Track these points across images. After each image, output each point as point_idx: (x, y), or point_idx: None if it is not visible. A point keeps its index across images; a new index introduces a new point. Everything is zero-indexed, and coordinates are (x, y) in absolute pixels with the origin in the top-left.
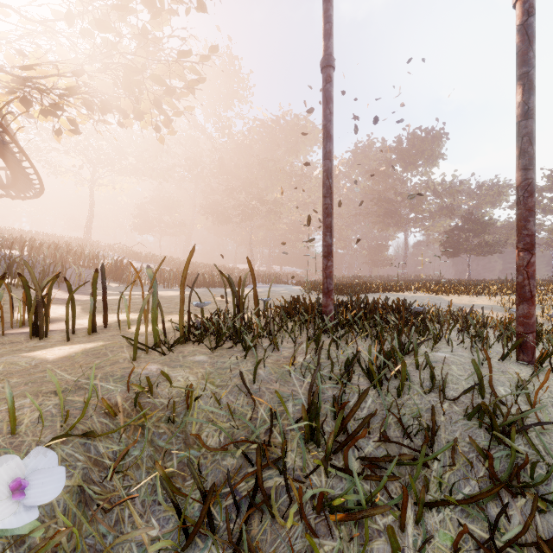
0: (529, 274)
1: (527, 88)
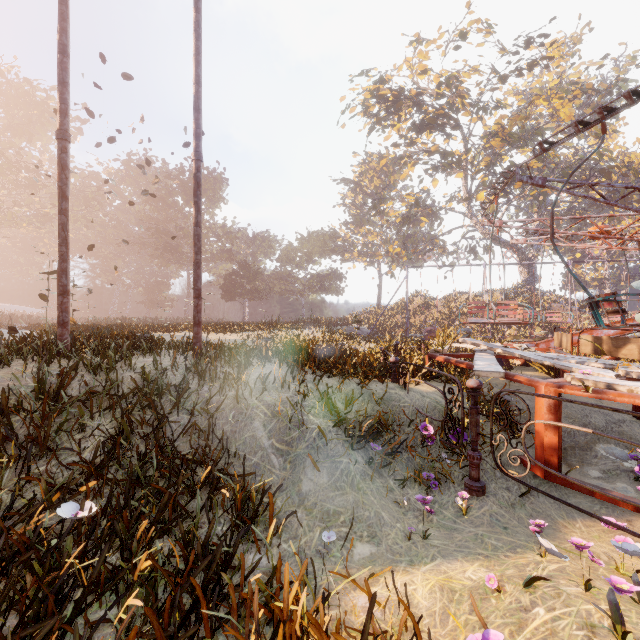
0: (198, 310)
1: (197, 210)
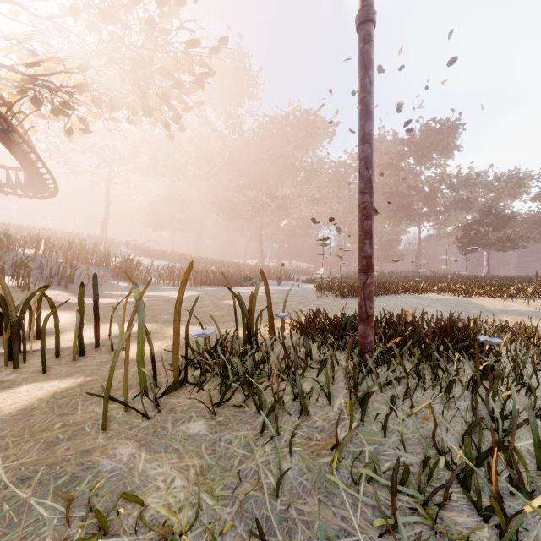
0: None
1: None
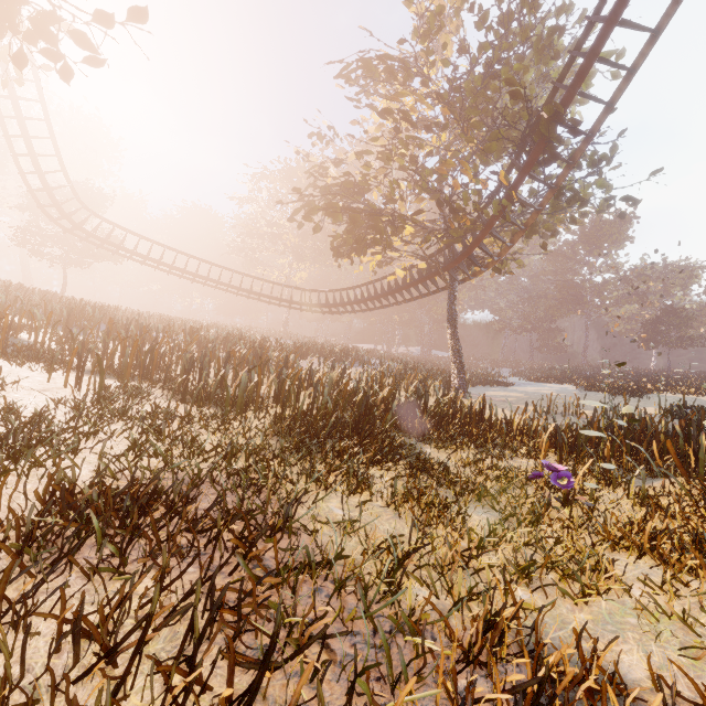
0: None
1: None
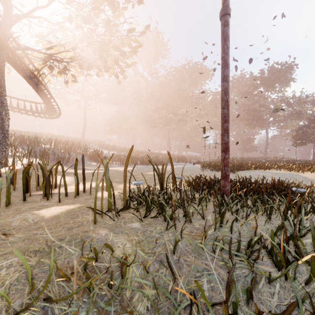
0: None
1: None
